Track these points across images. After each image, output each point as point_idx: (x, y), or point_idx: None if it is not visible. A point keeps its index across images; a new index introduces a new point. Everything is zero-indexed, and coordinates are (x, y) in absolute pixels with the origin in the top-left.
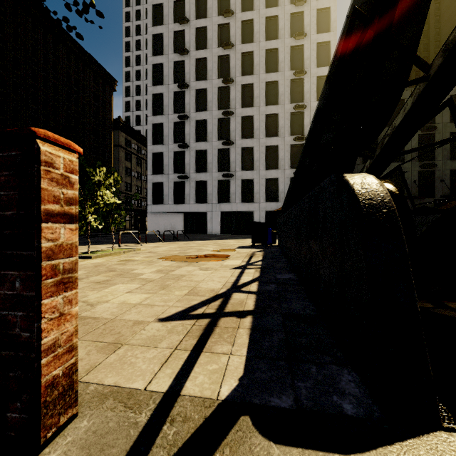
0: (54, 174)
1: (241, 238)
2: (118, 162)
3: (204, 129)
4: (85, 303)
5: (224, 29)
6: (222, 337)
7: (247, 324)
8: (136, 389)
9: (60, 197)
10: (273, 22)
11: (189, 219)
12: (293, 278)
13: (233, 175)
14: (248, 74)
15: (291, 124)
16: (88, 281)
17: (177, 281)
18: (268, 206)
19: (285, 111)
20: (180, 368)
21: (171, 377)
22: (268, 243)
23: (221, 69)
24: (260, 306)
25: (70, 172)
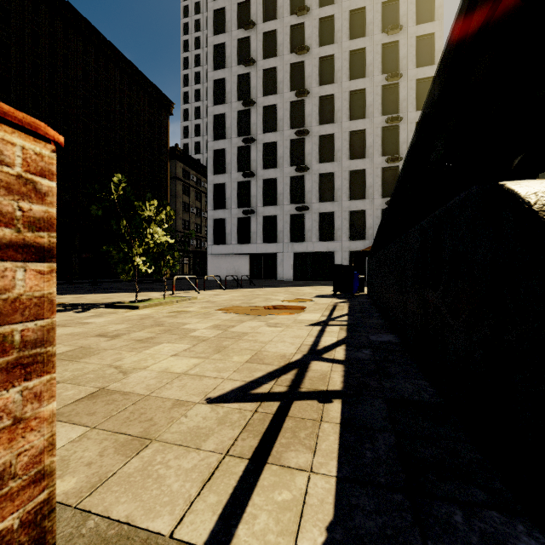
0: (1, 173)
1: (318, 285)
2: (175, 196)
3: (273, 153)
4: (118, 370)
5: (298, 31)
6: (297, 436)
7: (334, 415)
8: (157, 534)
9: (14, 216)
10: (359, 16)
11: (256, 262)
12: (394, 342)
13: (308, 208)
14: (327, 83)
15: (382, 142)
16: (128, 339)
17: (237, 342)
18: (352, 245)
19: (374, 126)
20: (231, 493)
21: (215, 513)
22: (354, 291)
23: (294, 80)
24: (351, 383)
25: (38, 173)
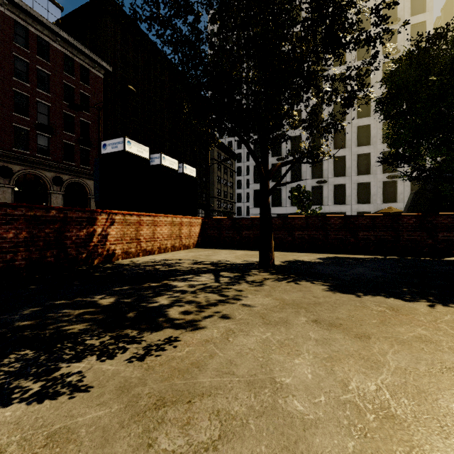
0: None
1: None
2: (213, 172)
3: (298, 143)
4: None
5: None
6: None
7: None
8: None
9: None
10: None
11: None
12: None
13: (326, 181)
14: (339, 92)
15: (383, 133)
16: None
17: None
18: (360, 207)
19: (377, 122)
20: None
21: None
22: None
23: (314, 91)
24: None
25: None
